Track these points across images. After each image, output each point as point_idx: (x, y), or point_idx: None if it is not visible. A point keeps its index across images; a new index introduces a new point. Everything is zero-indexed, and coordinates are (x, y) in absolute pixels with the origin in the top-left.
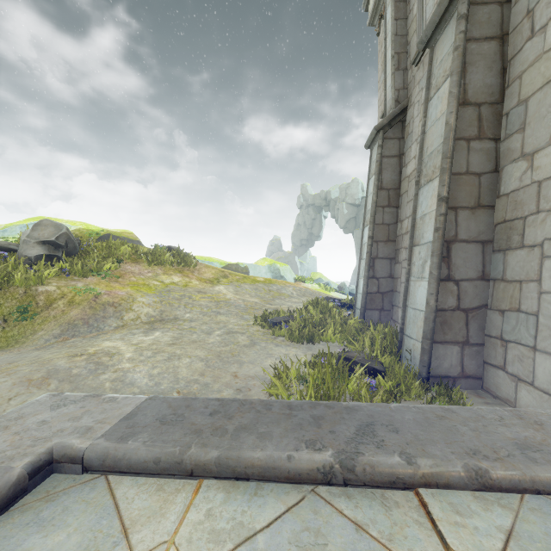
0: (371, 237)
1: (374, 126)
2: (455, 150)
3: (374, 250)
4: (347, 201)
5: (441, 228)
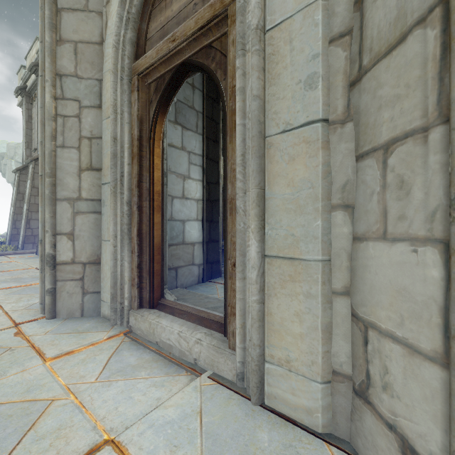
0: (14, 212)
1: (16, 168)
2: (31, 198)
3: (16, 217)
4: (17, 159)
5: (27, 216)
